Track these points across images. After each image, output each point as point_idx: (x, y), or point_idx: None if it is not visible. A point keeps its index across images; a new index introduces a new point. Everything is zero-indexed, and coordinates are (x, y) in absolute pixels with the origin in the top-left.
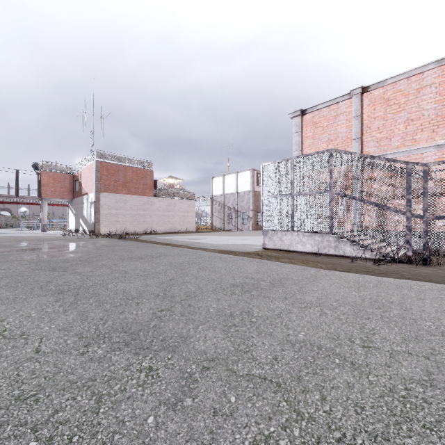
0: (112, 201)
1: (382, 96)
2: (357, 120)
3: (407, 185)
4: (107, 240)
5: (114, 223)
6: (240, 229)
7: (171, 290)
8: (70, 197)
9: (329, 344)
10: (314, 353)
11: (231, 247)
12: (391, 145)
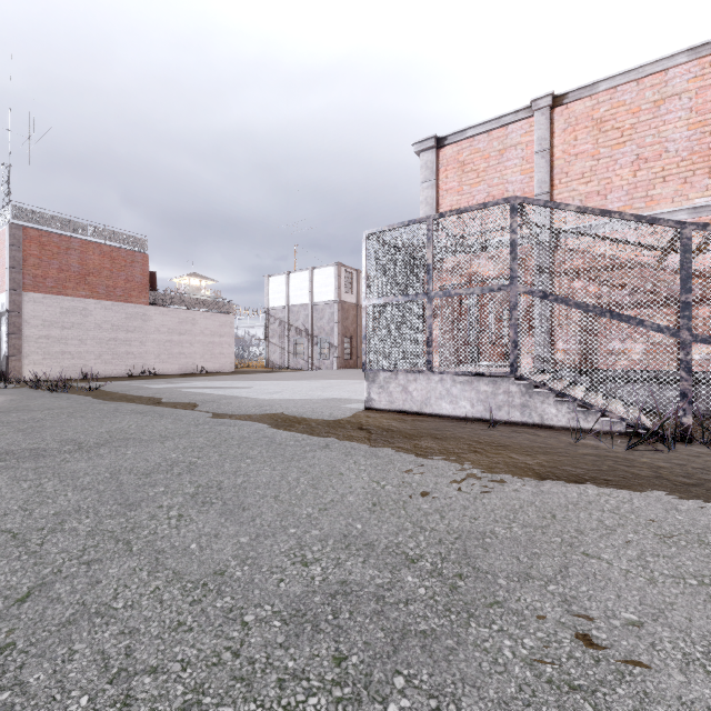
0: (54, 312)
1: (589, 113)
2: (542, 159)
3: (683, 274)
4: (18, 394)
5: (57, 356)
6: (317, 367)
7: None
8: None
9: None
10: None
11: (300, 406)
12: (607, 207)
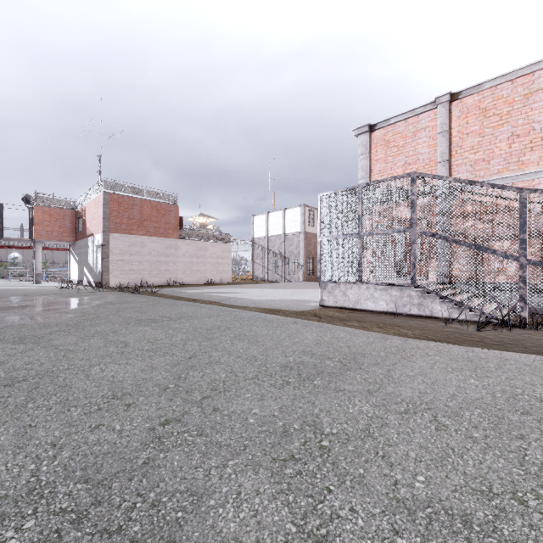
0: (125, 245)
1: (477, 105)
2: (443, 137)
3: (521, 221)
4: (115, 294)
5: (127, 272)
6: (288, 280)
7: (188, 379)
8: (72, 239)
9: (482, 510)
10: (462, 541)
11: (279, 304)
12: (490, 170)
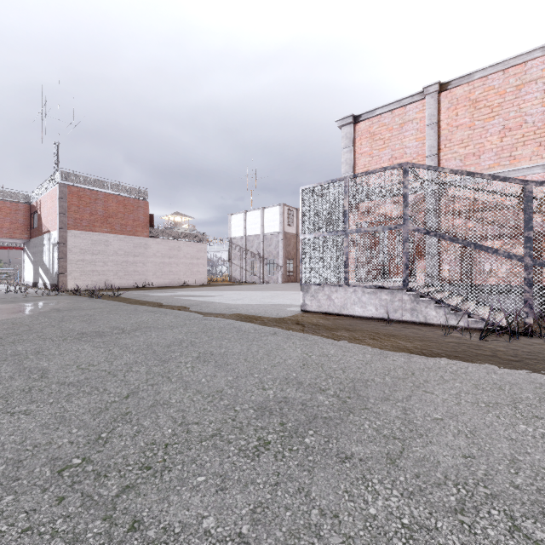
0: (87, 243)
1: (467, 96)
2: (432, 130)
3: (526, 217)
4: (70, 299)
5: (89, 274)
6: (266, 281)
7: (110, 442)
8: (26, 237)
9: None
10: None
11: (256, 309)
12: (481, 165)
